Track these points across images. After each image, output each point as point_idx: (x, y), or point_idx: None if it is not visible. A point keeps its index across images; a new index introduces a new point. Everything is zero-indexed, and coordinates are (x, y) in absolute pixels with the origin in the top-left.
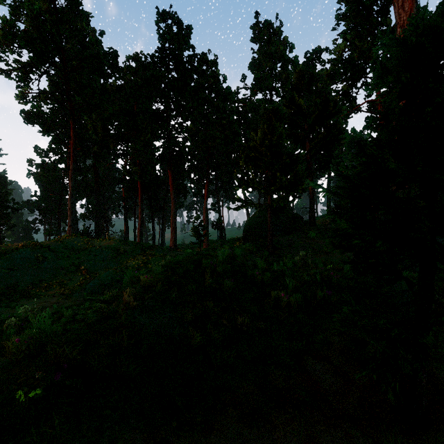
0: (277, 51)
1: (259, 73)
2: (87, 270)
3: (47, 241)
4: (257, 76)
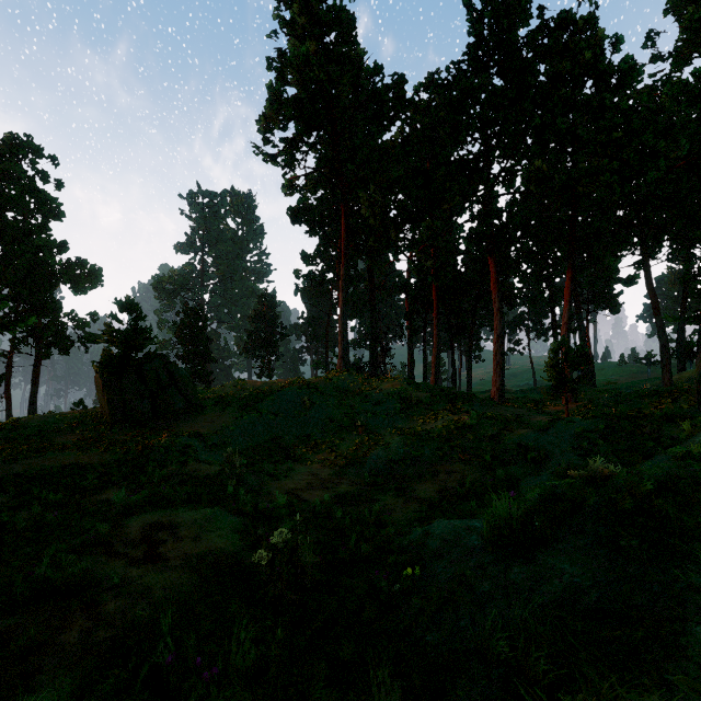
0: None
1: None
2: (364, 428)
3: (314, 379)
4: (699, 14)
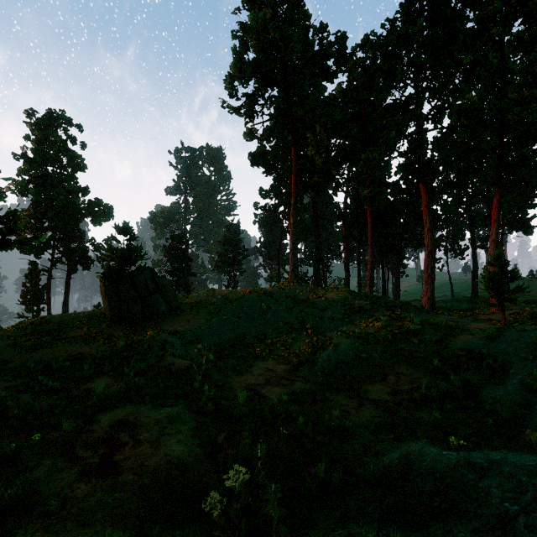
0: None
1: None
2: (313, 330)
3: (270, 288)
4: None
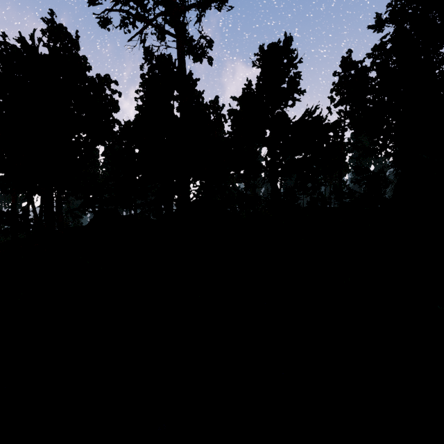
0: None
1: None
2: None
3: None
4: None
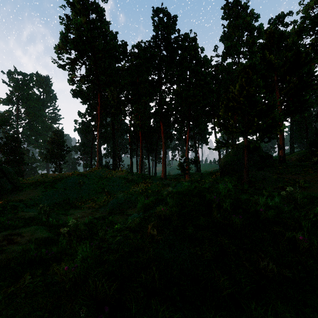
0: (244, 23)
1: (229, 42)
2: (108, 192)
3: (85, 172)
4: (228, 45)
